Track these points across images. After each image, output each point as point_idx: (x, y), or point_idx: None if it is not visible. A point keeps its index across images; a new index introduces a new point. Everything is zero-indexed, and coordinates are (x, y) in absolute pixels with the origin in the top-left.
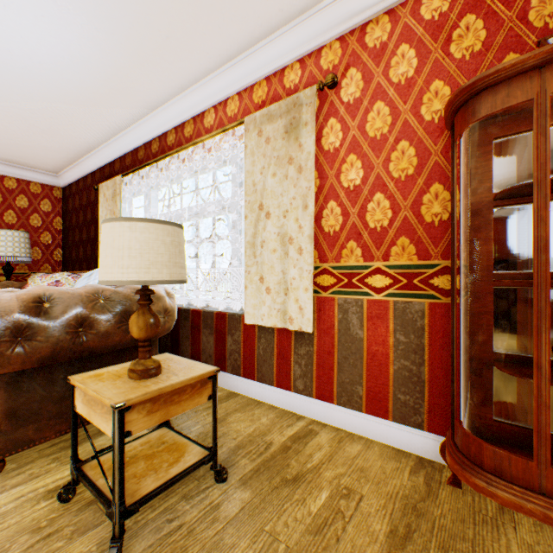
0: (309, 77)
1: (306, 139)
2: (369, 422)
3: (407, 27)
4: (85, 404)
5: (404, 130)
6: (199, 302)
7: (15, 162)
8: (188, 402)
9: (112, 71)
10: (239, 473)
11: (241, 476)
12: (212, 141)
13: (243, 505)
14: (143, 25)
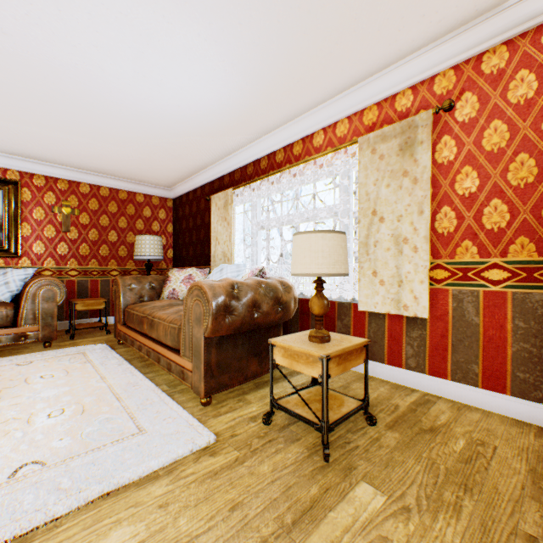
0: (421, 101)
1: (421, 155)
2: (485, 395)
3: (526, 55)
4: (286, 358)
5: (523, 144)
6: (305, 293)
7: (143, 182)
8: (354, 361)
9: (245, 110)
10: (382, 421)
11: (385, 423)
12: (320, 158)
13: (397, 440)
14: (282, 76)
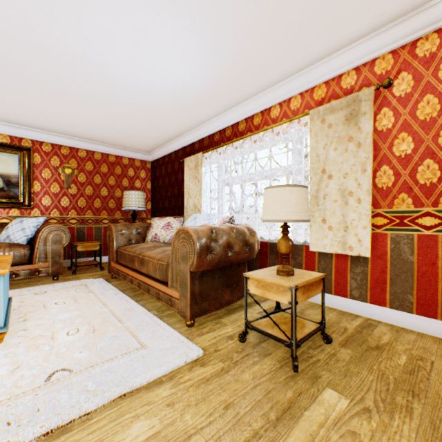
0: (364, 80)
1: (364, 124)
2: (419, 320)
3: None
4: (259, 288)
5: None
6: (263, 237)
7: (128, 148)
8: (314, 291)
9: (216, 89)
10: (335, 340)
11: (338, 342)
12: (277, 127)
13: (350, 355)
14: (248, 61)
